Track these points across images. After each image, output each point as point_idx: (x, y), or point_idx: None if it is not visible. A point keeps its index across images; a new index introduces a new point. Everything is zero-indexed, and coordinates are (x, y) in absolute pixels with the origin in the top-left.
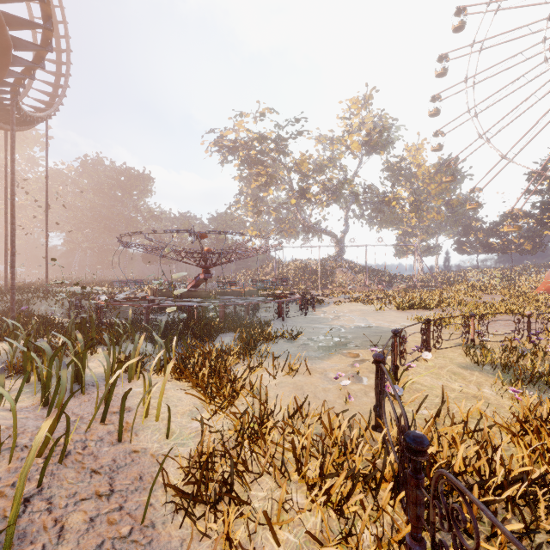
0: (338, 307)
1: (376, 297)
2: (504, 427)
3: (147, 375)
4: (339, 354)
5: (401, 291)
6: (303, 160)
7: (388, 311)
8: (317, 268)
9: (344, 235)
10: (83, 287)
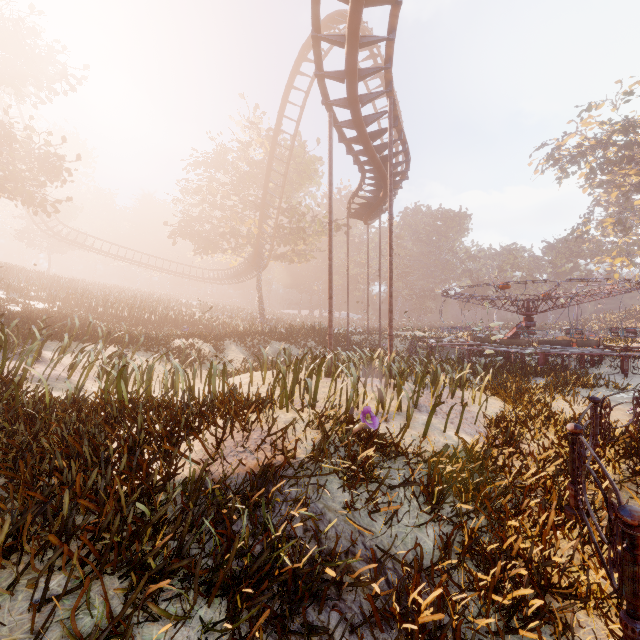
0: None
1: None
2: None
3: (471, 391)
4: None
5: None
6: None
7: None
8: None
9: None
10: (424, 332)
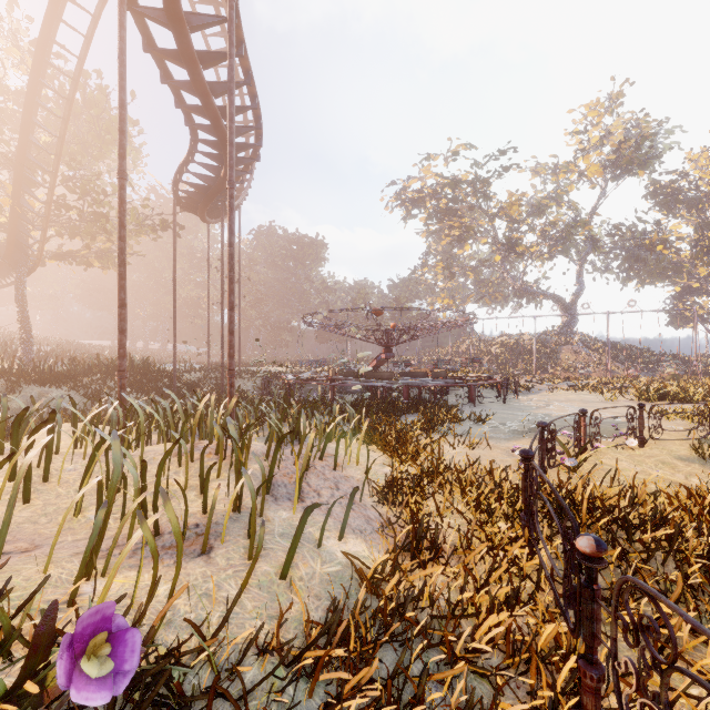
0: (551, 395)
1: (619, 386)
2: (671, 496)
3: (342, 440)
4: (530, 438)
5: (668, 379)
6: (512, 202)
7: (624, 402)
8: (532, 345)
9: (575, 298)
10: (280, 365)
